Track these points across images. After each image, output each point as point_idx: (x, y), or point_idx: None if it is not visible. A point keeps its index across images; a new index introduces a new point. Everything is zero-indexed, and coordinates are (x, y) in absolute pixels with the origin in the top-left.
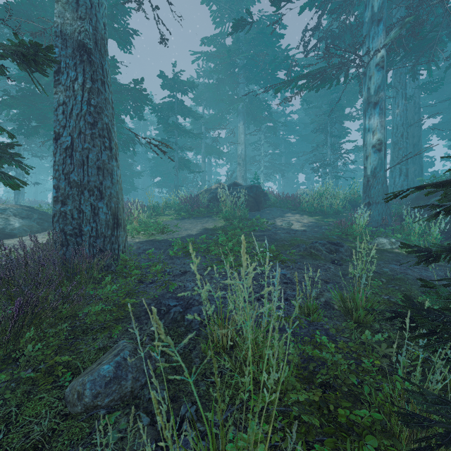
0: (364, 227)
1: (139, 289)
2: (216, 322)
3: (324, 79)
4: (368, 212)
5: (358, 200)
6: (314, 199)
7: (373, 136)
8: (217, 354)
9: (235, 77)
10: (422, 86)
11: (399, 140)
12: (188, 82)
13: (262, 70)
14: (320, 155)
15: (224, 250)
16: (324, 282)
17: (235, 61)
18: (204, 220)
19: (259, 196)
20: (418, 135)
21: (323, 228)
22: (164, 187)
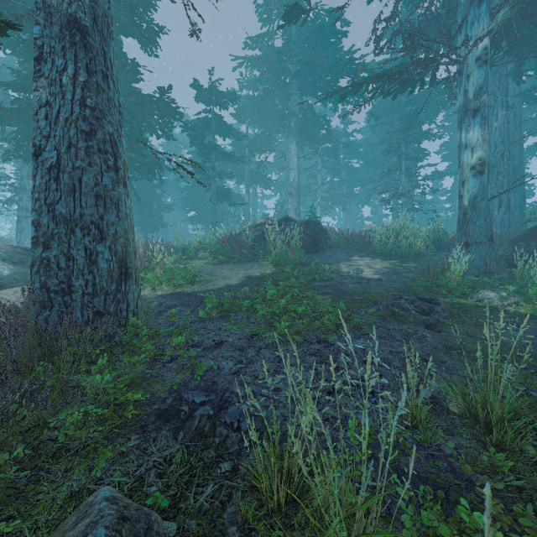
0: (461, 276)
1: (153, 373)
2: (267, 450)
3: (404, 82)
4: (469, 256)
5: (443, 239)
6: (388, 238)
7: (472, 154)
8: (268, 515)
9: (286, 87)
10: (525, 93)
11: (499, 162)
12: (228, 92)
13: (320, 78)
14: (390, 183)
15: (275, 309)
16: (422, 362)
17: (286, 67)
18: (248, 266)
19: (318, 234)
20: (519, 156)
21: (404, 276)
22: (199, 223)
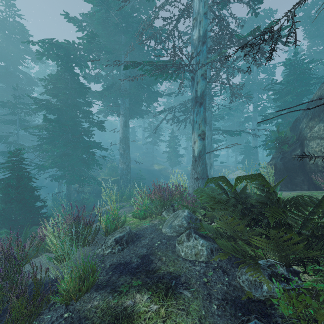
0: None
1: None
2: None
3: None
4: None
5: None
6: None
7: None
8: None
9: None
10: None
11: None
12: None
13: None
14: None
15: None
16: None
17: None
18: None
19: None
20: None
21: None
22: None
